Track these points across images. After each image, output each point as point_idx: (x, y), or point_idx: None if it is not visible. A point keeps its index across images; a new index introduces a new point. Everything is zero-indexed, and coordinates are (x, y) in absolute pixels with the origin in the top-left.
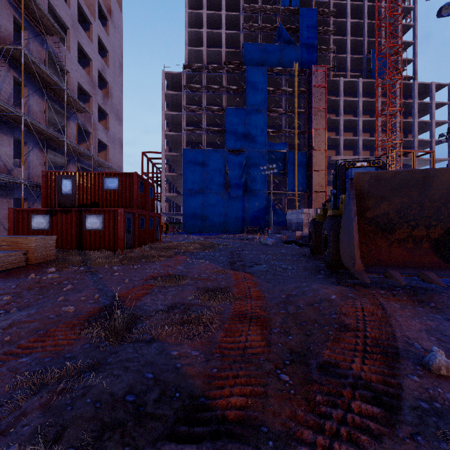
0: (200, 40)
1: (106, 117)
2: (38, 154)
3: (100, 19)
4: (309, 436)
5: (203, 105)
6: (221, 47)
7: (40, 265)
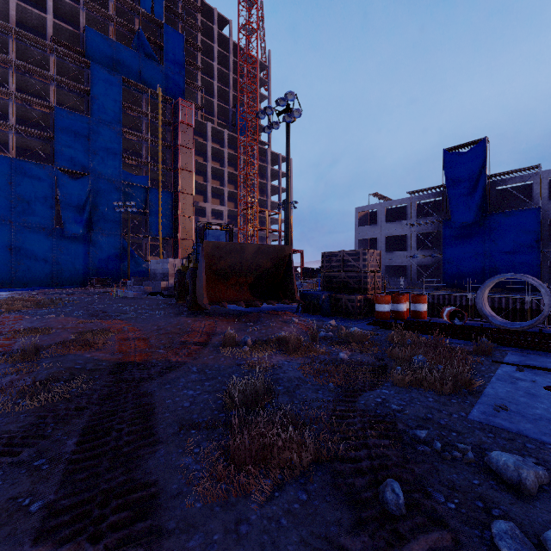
0: None
1: None
2: None
3: None
4: (173, 357)
5: (10, 87)
6: (45, 10)
7: None
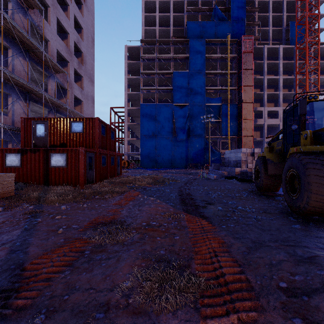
0: (154, 22)
1: (81, 79)
2: (21, 104)
3: (77, 4)
4: None
5: (156, 70)
6: (170, 27)
7: None
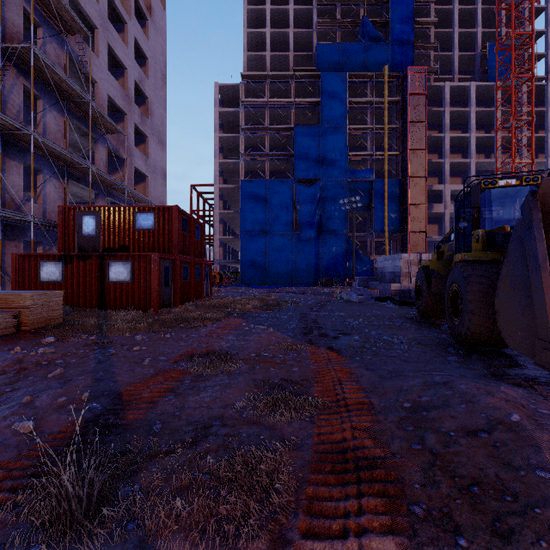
0: (262, 43)
1: (145, 141)
2: (56, 185)
3: (138, 19)
4: None
5: (266, 124)
6: (289, 51)
7: (37, 332)
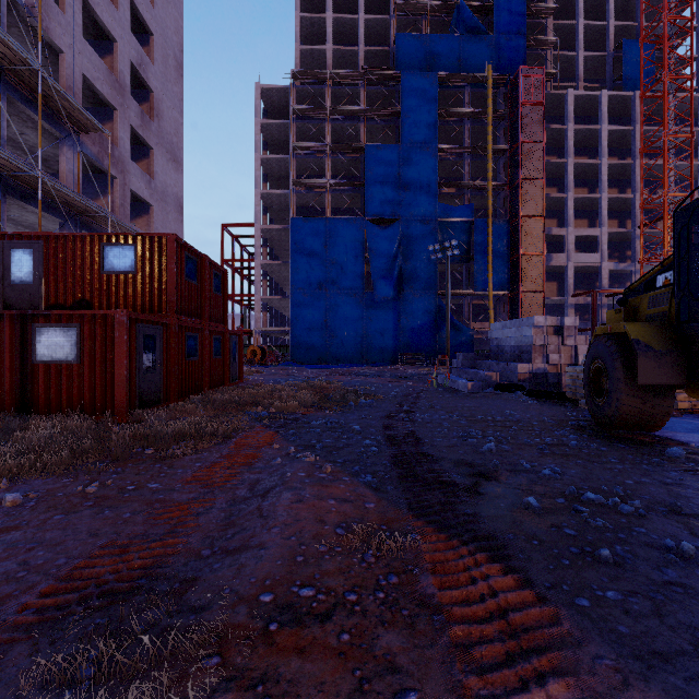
0: (322, 34)
1: (149, 155)
2: None
3: None
4: None
5: (326, 141)
6: (358, 46)
7: None
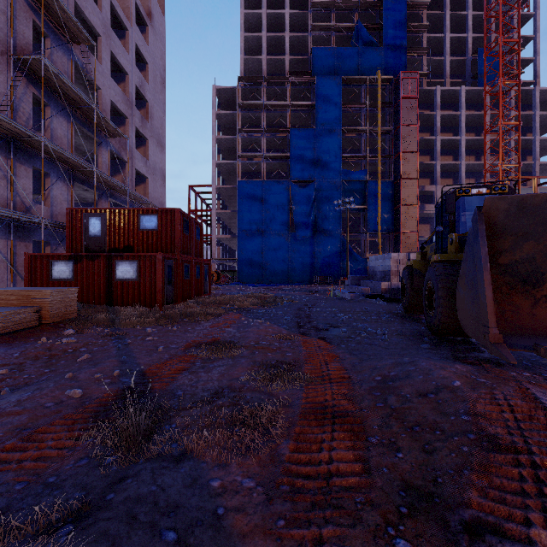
0: (259, 47)
1: (145, 143)
2: (63, 188)
3: (139, 24)
4: None
5: (262, 126)
6: (285, 54)
7: (56, 325)
